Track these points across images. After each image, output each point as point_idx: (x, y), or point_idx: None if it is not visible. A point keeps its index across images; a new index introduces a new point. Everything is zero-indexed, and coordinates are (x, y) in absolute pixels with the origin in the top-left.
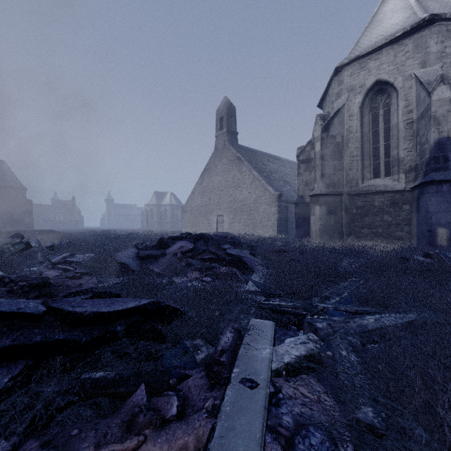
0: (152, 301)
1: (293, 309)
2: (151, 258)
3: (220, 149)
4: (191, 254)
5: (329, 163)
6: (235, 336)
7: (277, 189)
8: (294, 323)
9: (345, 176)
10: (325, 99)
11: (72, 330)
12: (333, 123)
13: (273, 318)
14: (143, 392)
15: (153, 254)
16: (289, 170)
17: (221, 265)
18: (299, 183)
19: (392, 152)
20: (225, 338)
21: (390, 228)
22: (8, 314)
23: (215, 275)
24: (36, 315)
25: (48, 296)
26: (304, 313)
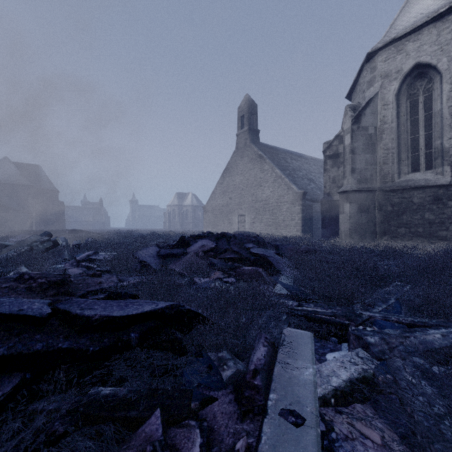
0: (171, 304)
1: (332, 317)
2: (172, 257)
3: (241, 147)
4: (213, 253)
5: (360, 156)
6: (269, 351)
7: (301, 188)
8: (334, 333)
9: (379, 171)
10: (354, 89)
11: (79, 336)
12: (365, 114)
13: (308, 327)
14: (158, 421)
15: (174, 252)
16: (314, 167)
17: (245, 265)
18: (326, 180)
19: (434, 142)
20: (258, 354)
21: (432, 227)
22: (7, 316)
23: (239, 275)
24: (38, 318)
25: (67, 294)
26: (346, 322)
